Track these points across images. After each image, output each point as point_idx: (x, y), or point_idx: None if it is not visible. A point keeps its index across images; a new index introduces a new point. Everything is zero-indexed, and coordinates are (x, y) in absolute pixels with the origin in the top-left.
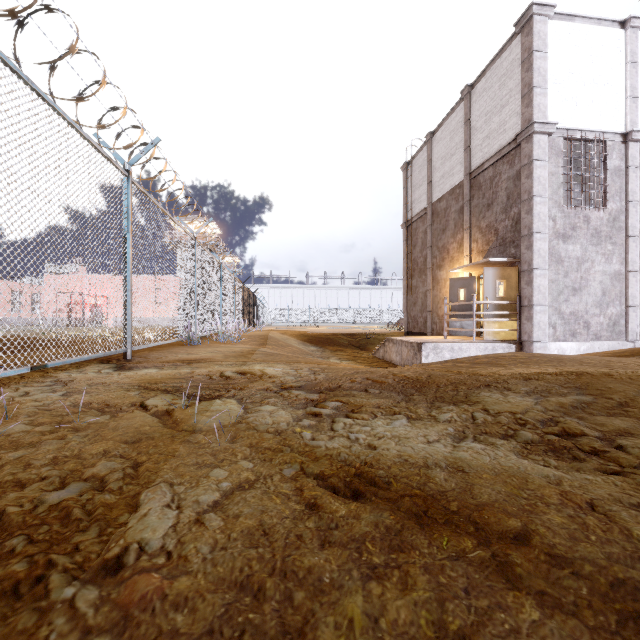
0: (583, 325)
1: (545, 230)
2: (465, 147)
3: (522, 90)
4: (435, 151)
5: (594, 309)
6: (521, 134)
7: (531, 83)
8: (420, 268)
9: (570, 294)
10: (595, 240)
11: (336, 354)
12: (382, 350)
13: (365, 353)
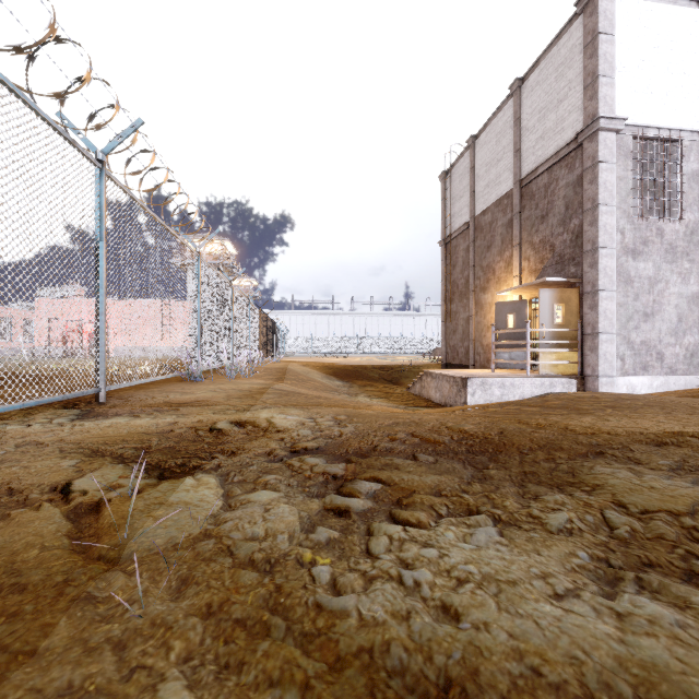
0: (656, 357)
1: (612, 245)
2: (514, 150)
3: (584, 80)
4: (478, 157)
5: (669, 338)
6: (583, 132)
7: (596, 71)
8: (461, 291)
9: (641, 320)
10: (670, 257)
11: (365, 389)
12: (419, 385)
13: (398, 388)
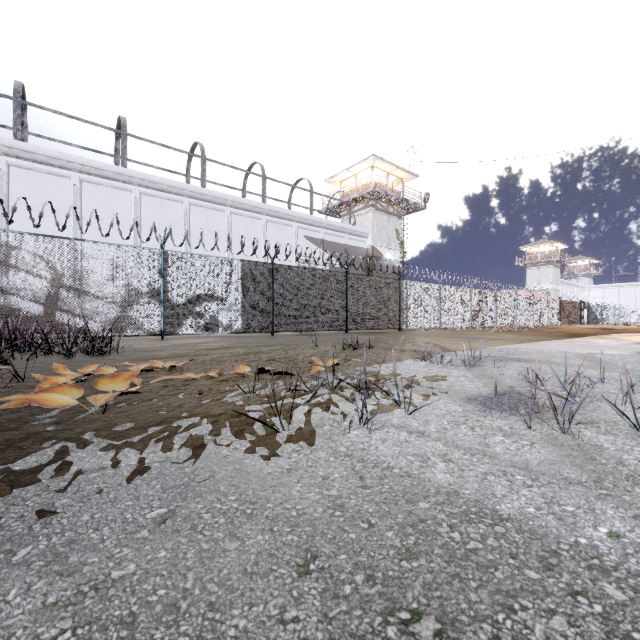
0: None
1: None
2: None
3: None
4: None
5: None
6: None
7: None
8: None
9: None
10: None
11: None
12: None
13: None
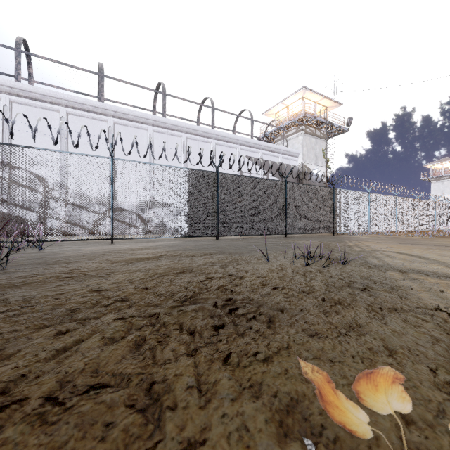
0: None
1: None
2: None
3: None
4: None
5: None
6: None
7: None
8: None
9: None
10: None
11: None
12: None
13: None
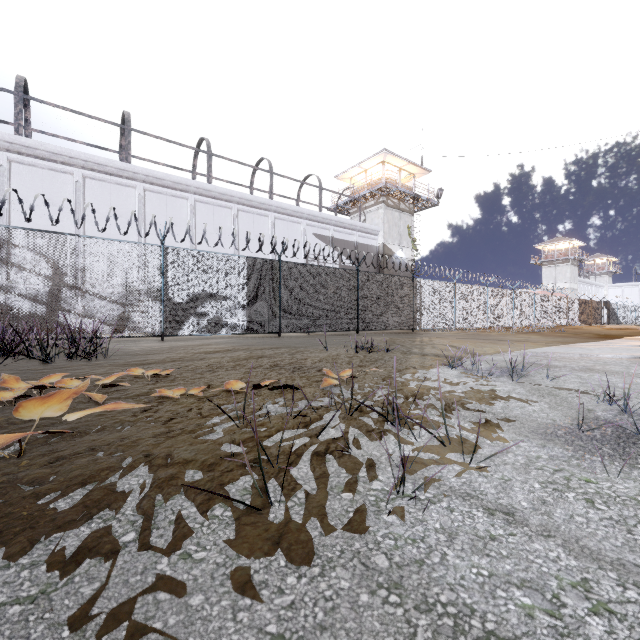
0: None
1: None
2: None
3: None
4: None
5: None
6: None
7: None
8: None
9: None
10: None
11: None
12: None
13: None
